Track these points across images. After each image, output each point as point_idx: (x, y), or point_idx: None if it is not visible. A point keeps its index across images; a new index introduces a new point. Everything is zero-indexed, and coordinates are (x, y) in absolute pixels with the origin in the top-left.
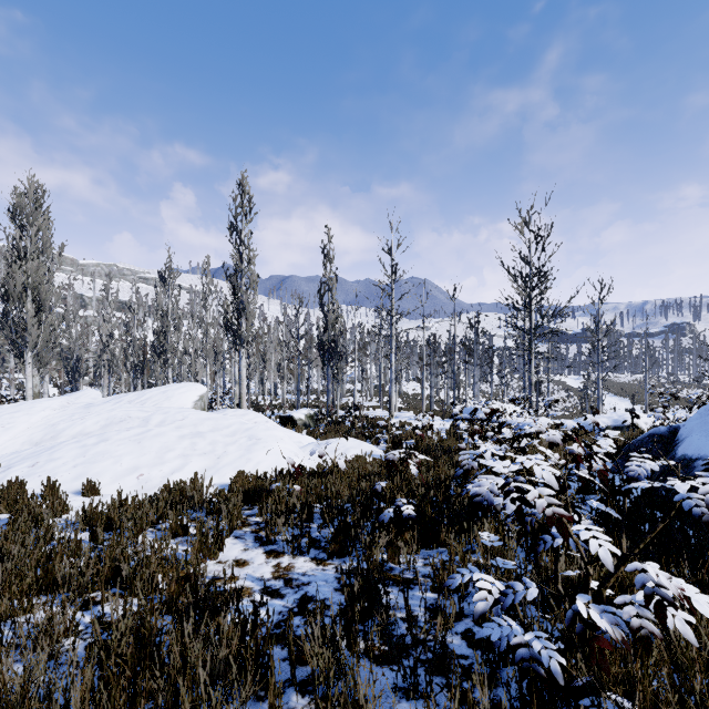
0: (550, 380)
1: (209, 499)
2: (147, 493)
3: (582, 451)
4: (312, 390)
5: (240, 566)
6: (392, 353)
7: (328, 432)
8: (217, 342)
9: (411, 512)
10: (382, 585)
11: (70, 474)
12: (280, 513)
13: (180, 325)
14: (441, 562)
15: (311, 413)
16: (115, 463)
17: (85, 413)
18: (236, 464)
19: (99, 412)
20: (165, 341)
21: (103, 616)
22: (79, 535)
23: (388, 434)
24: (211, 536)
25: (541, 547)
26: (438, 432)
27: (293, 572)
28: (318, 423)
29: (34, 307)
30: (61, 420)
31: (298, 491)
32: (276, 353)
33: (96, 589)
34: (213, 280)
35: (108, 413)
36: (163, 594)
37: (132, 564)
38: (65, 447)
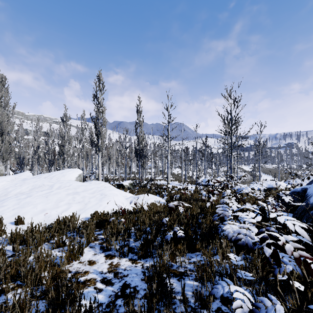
0: (238, 167)
1: (78, 226)
2: (49, 222)
3: (274, 202)
4: (132, 172)
5: (91, 264)
6: (168, 155)
7: (139, 191)
8: (88, 150)
9: (182, 234)
10: (167, 277)
11: (10, 213)
12: (114, 233)
13: (70, 142)
14: (200, 264)
15: (131, 182)
16: (34, 208)
17: (22, 183)
18: (94, 207)
19: (29, 182)
20: (63, 149)
21: (5, 302)
22: (7, 247)
23: (167, 192)
24: (76, 247)
25: (276, 271)
26: (190, 191)
27: (119, 268)
28: (134, 187)
29: (0, 133)
30: (10, 186)
31: (123, 221)
32: (116, 155)
33: (7, 282)
34: (86, 122)
35: (33, 183)
36: (43, 286)
37: (27, 268)
38: (10, 199)
